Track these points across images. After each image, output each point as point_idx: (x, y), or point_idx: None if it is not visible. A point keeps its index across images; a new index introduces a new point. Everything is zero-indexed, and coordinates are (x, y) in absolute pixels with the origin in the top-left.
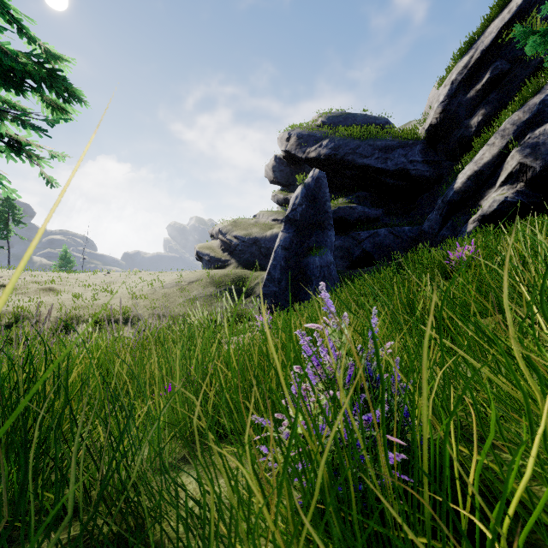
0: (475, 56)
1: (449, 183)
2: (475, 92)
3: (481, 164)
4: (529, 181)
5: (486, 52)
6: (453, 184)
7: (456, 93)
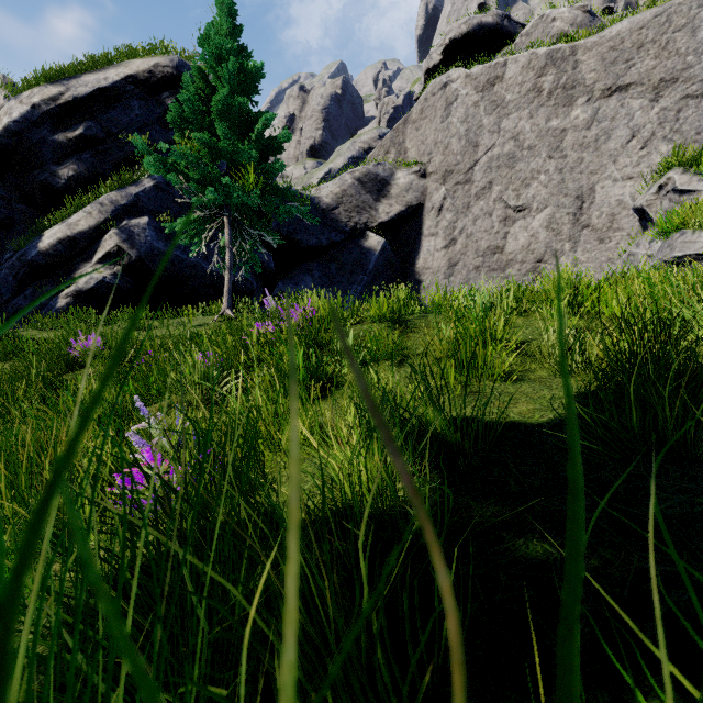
0: (67, 97)
1: (30, 238)
2: (66, 138)
3: (77, 231)
4: (126, 266)
5: (81, 102)
6: (37, 241)
7: (40, 124)
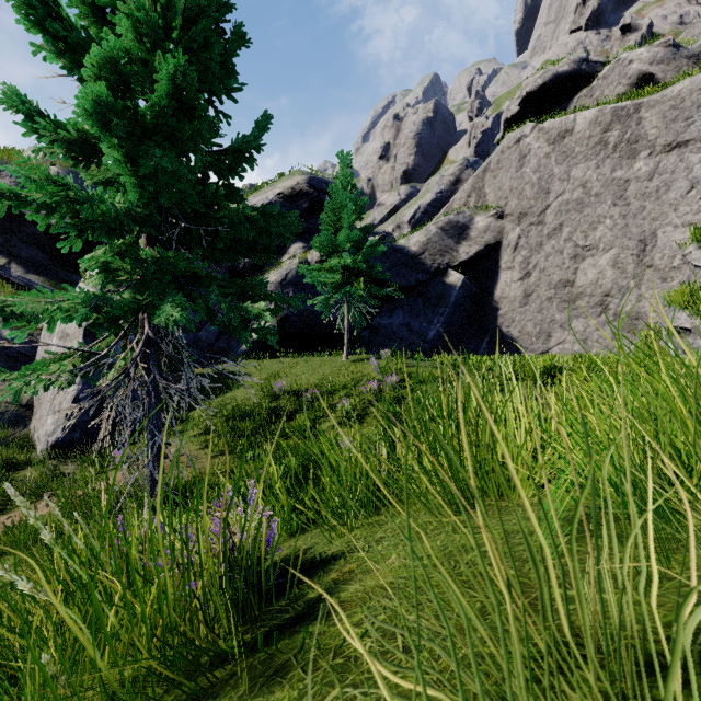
0: None
1: None
2: None
3: None
4: (280, 321)
5: None
6: None
7: None
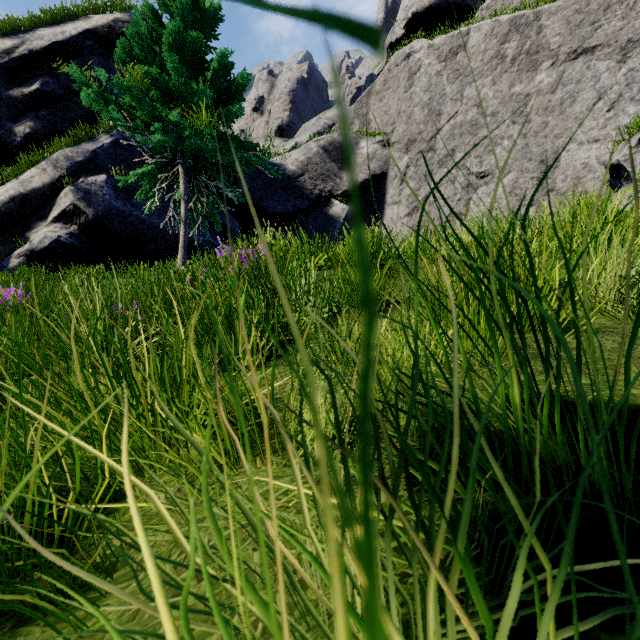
0: (22, 50)
1: None
2: (22, 94)
3: (30, 188)
4: (83, 226)
5: (37, 57)
6: None
7: None
